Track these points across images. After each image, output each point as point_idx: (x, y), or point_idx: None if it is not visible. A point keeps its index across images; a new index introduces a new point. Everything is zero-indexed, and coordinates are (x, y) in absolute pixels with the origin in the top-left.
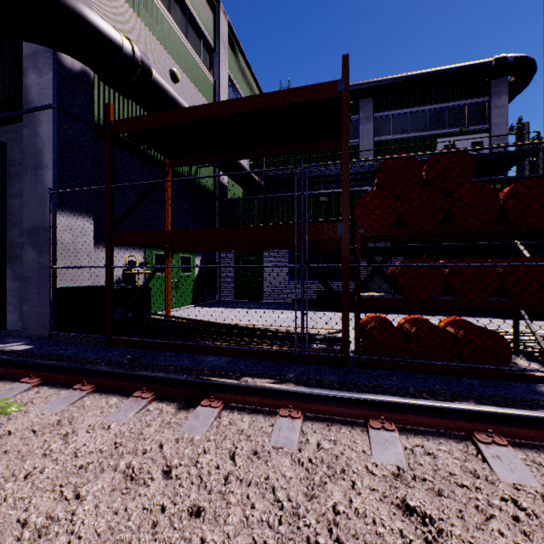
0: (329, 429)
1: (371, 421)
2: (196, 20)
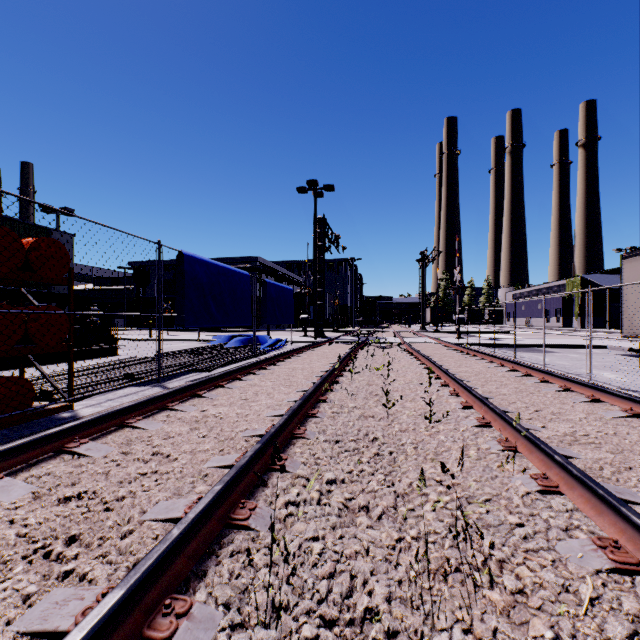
0: None
1: None
2: None
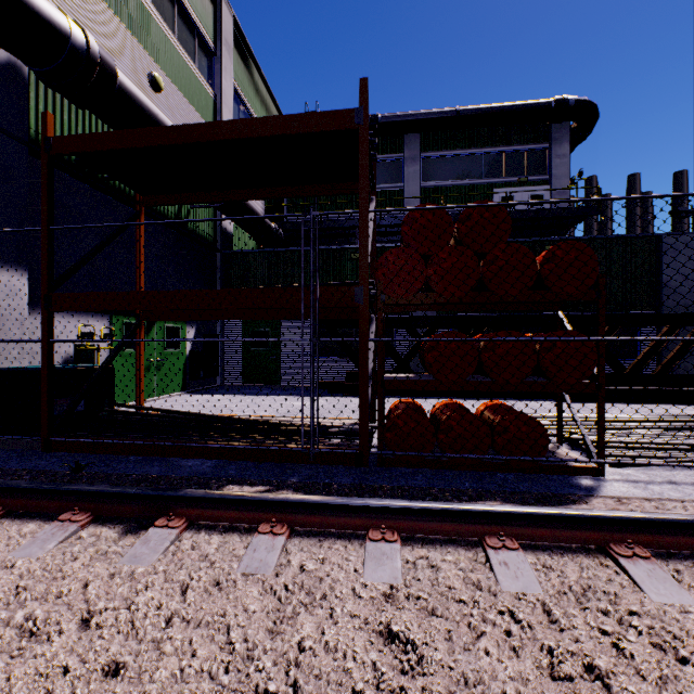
0: (319, 546)
1: (371, 531)
2: (189, 11)
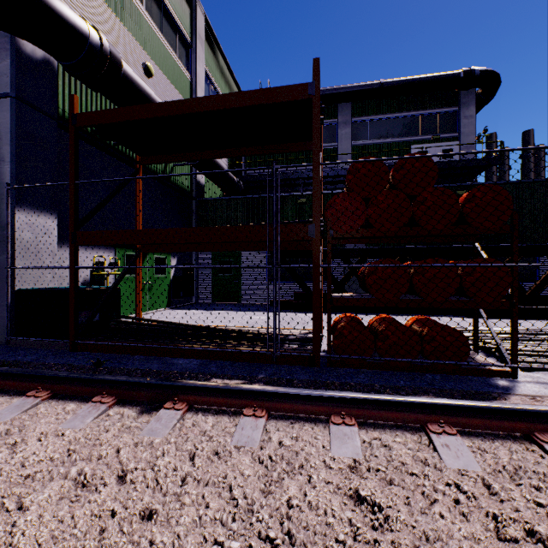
0: (292, 427)
1: (333, 417)
2: (172, 14)
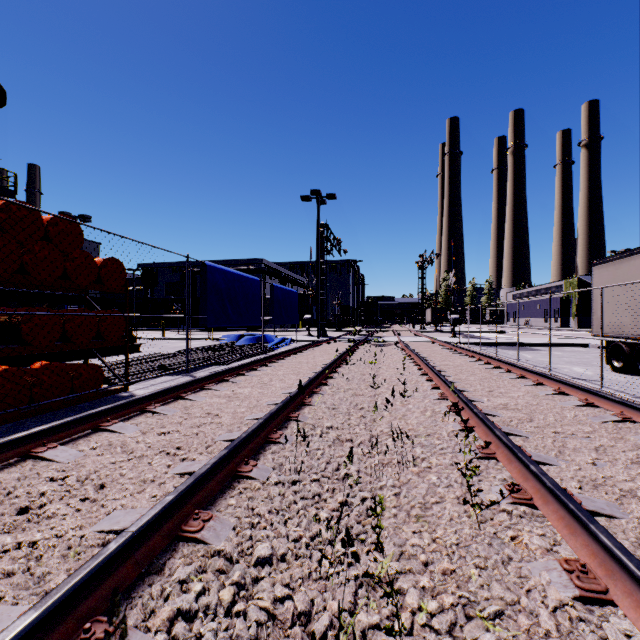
0: (83, 442)
1: (104, 424)
2: None
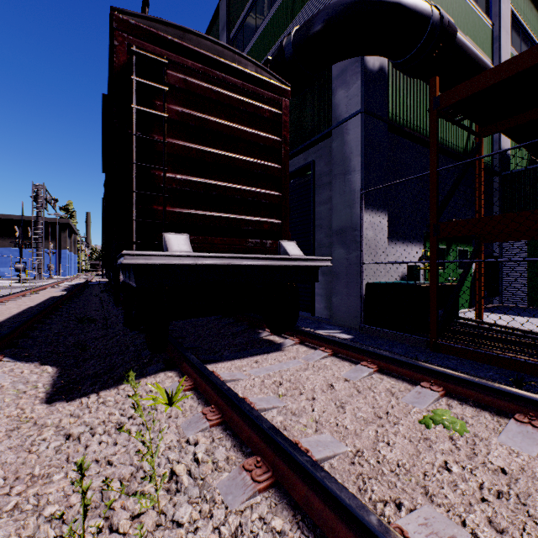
0: None
1: None
2: None
